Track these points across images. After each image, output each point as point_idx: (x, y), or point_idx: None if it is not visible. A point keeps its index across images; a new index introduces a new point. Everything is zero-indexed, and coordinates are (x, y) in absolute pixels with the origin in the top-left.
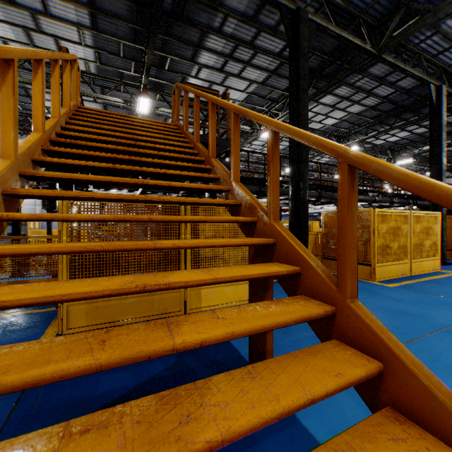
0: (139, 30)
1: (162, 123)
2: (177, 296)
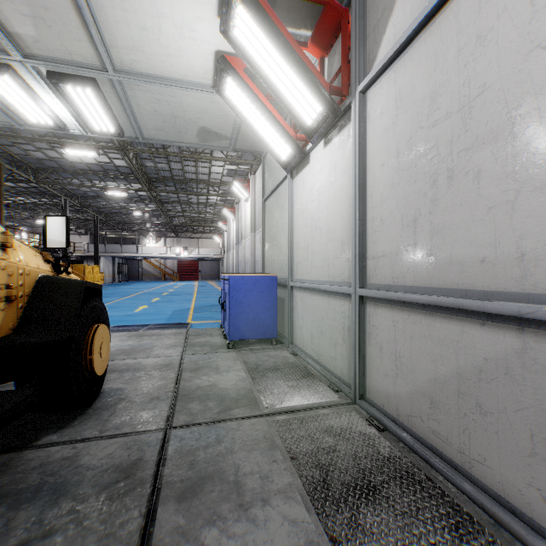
0: None
1: None
2: None
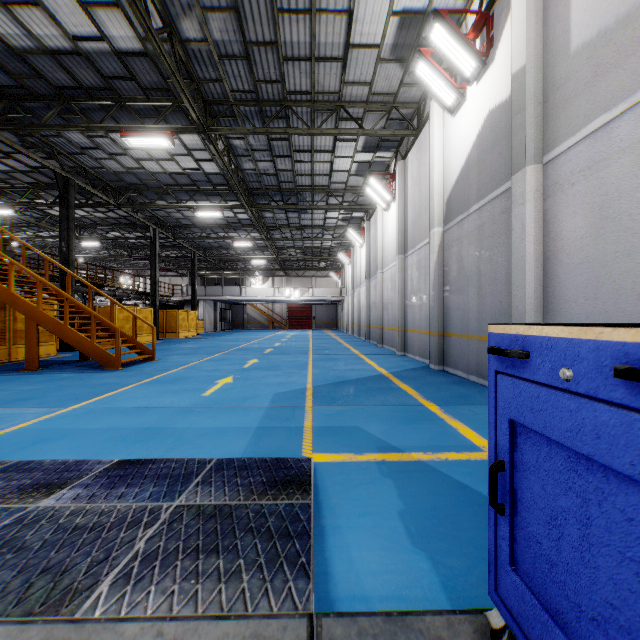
0: None
1: None
2: (7, 351)
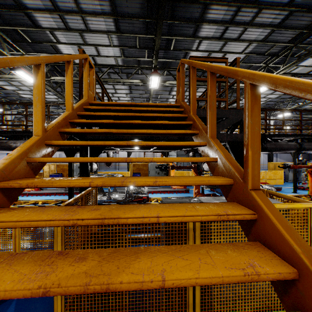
0: (149, 21)
1: (166, 105)
2: None
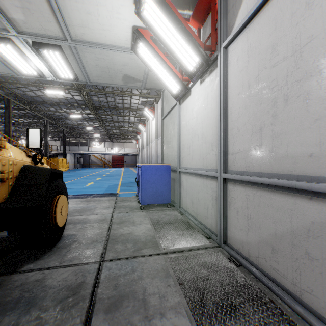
0: None
1: None
2: None
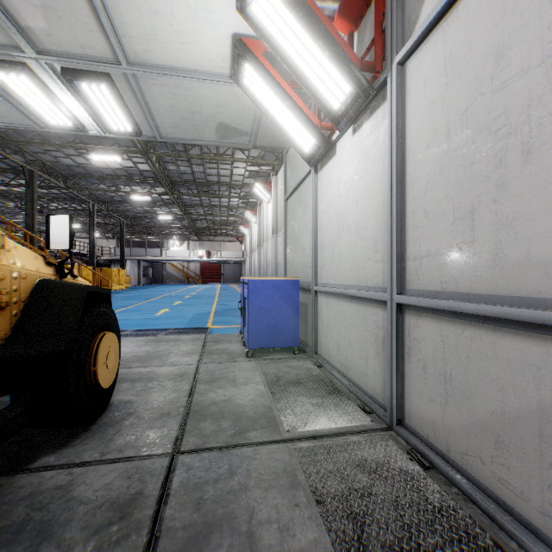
0: None
1: None
2: None
